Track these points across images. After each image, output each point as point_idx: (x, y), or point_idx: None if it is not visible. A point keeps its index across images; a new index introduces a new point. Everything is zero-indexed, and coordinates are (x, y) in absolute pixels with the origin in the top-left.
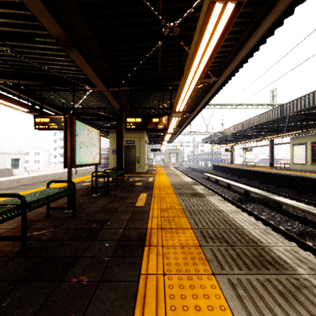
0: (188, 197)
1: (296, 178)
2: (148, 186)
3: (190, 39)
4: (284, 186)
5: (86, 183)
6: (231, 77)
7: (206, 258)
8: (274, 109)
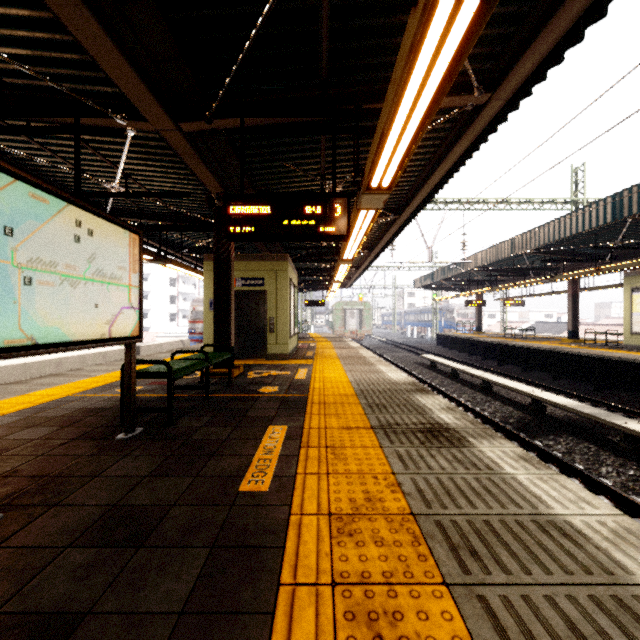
0: (417, 444)
1: None
2: (293, 399)
3: None
4: (616, 387)
5: None
6: (533, 84)
7: None
8: (595, 205)
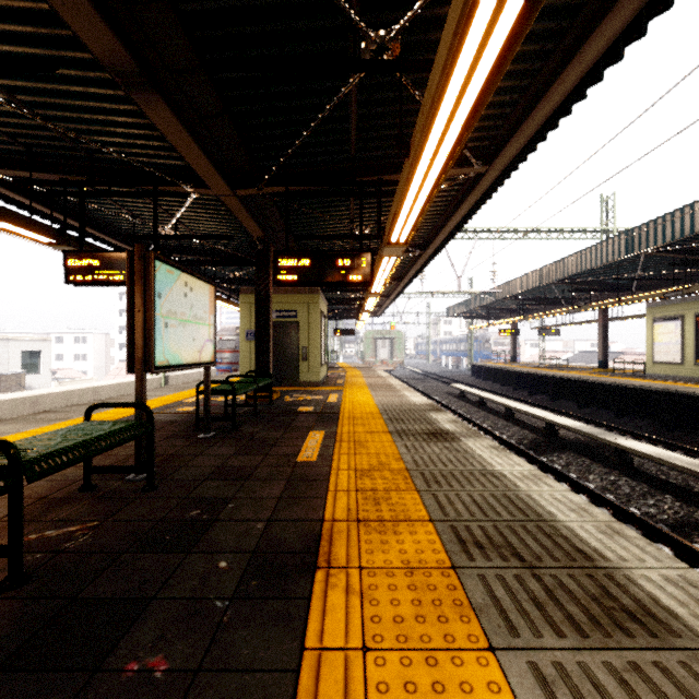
0: (420, 440)
1: (661, 395)
2: (327, 415)
3: (425, 68)
4: (634, 414)
5: (185, 408)
6: (518, 163)
7: (471, 603)
8: (611, 240)
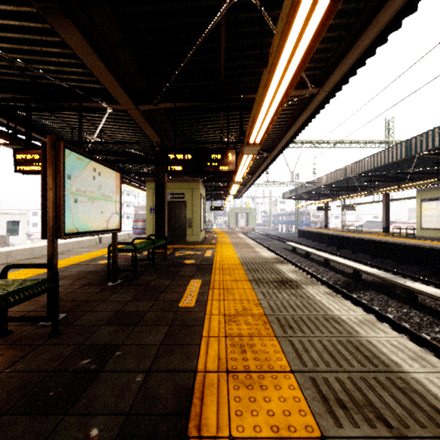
0: (273, 287)
1: (429, 251)
2: (204, 266)
3: None
4: (410, 263)
5: (105, 261)
6: (341, 85)
7: None
8: (395, 147)
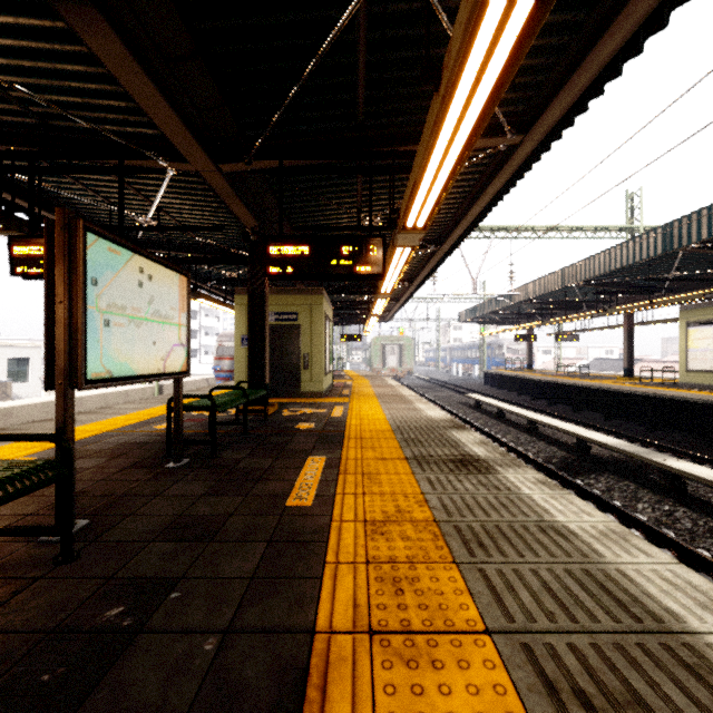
0: (447, 471)
1: (702, 407)
2: (330, 434)
3: None
4: (669, 427)
5: (164, 425)
6: (562, 129)
7: None
8: (646, 236)
